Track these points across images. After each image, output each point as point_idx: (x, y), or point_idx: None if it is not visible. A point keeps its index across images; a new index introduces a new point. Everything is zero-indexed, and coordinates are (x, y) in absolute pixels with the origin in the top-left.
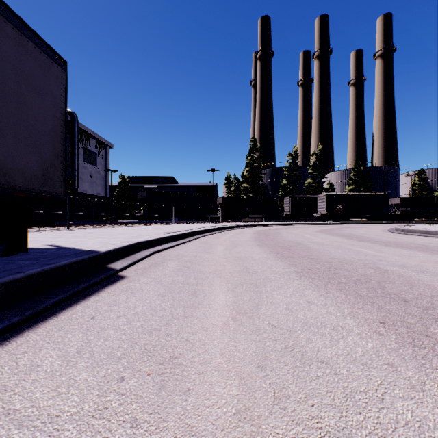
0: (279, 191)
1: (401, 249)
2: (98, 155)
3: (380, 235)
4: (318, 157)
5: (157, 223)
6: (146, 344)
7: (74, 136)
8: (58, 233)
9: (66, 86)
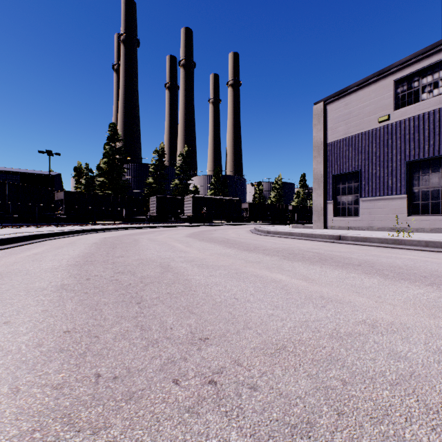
0: (145, 190)
1: (317, 266)
2: None
3: (256, 239)
4: (185, 158)
5: None
6: None
7: None
8: None
9: None
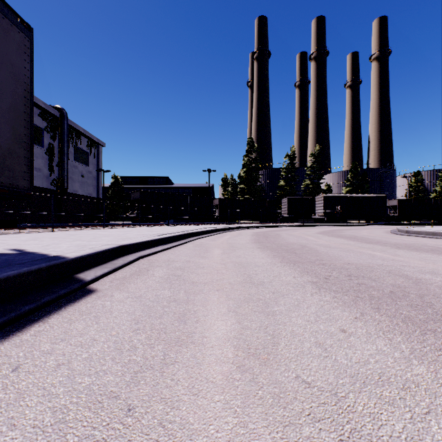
0: (276, 192)
1: (417, 252)
2: (89, 154)
3: (386, 237)
4: (316, 158)
5: (151, 225)
6: (82, 439)
7: (63, 134)
8: (36, 235)
9: (32, 57)
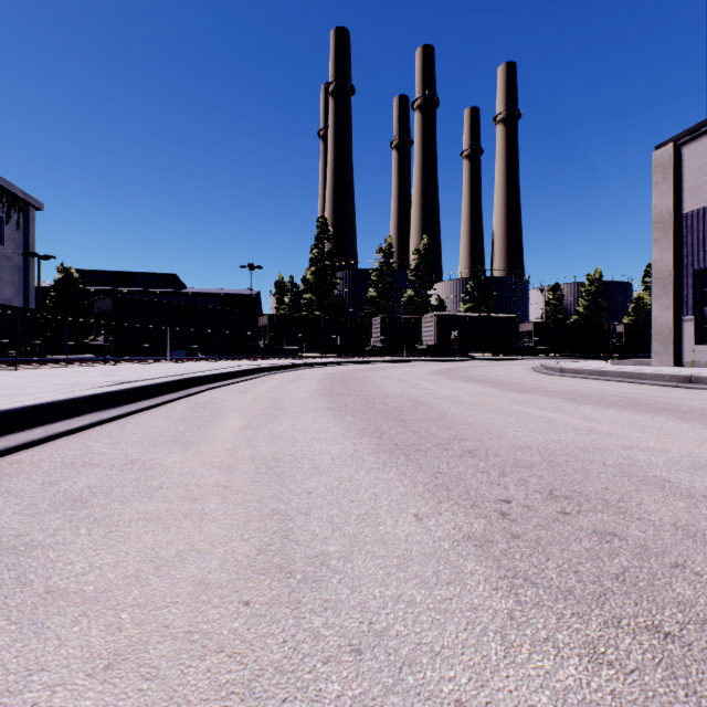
0: (364, 308)
1: (613, 409)
2: (5, 221)
3: (537, 379)
4: (423, 256)
5: (133, 361)
6: None
7: None
8: None
9: None
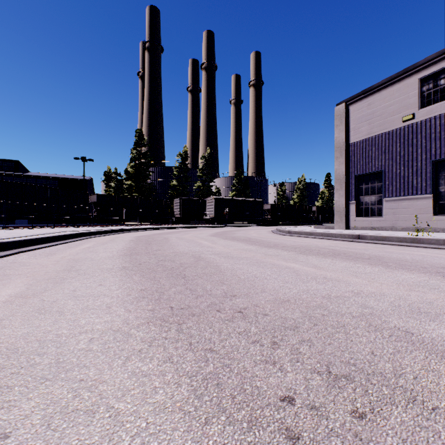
0: (169, 192)
1: (329, 259)
2: None
3: (276, 238)
4: (207, 161)
5: None
6: None
7: None
8: None
9: None
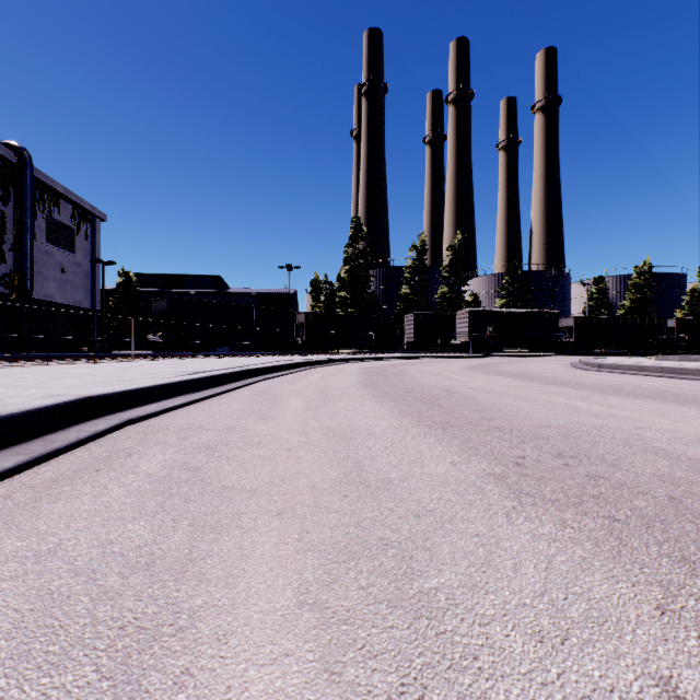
0: (397, 304)
1: (640, 400)
2: (76, 232)
3: (572, 374)
4: (457, 252)
5: (187, 356)
6: None
7: (24, 193)
8: None
9: None
